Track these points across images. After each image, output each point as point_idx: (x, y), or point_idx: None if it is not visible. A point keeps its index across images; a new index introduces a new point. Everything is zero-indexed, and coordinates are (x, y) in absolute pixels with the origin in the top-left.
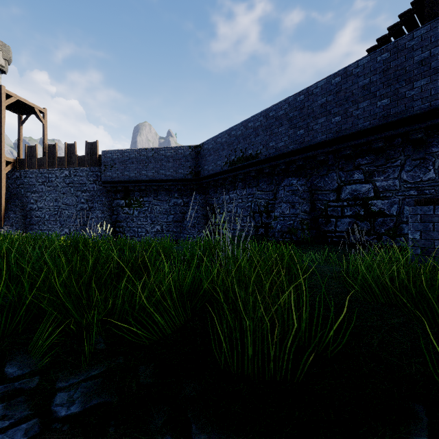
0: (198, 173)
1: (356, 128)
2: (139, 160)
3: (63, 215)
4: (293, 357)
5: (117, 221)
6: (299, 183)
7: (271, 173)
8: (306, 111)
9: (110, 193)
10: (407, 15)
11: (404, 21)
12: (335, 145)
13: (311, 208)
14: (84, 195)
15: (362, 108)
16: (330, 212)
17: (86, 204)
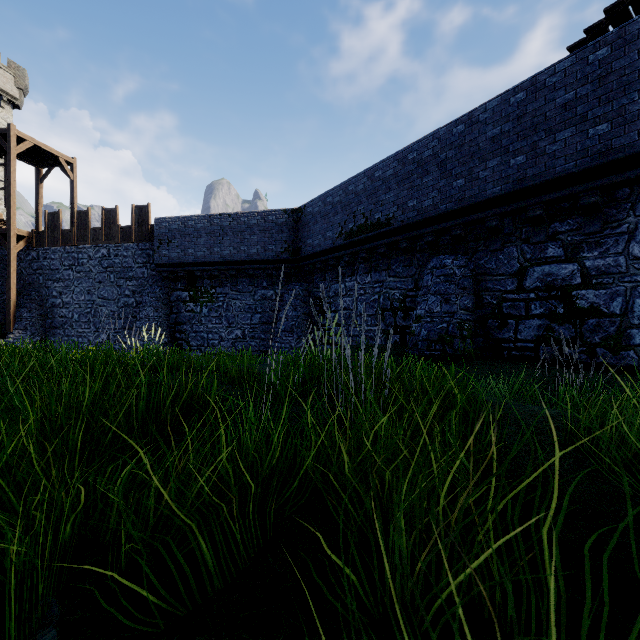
0: (298, 250)
1: (551, 173)
2: (210, 232)
3: (99, 314)
4: None
5: (178, 324)
6: (456, 263)
7: (410, 248)
8: (468, 149)
9: (166, 281)
10: None
11: None
12: (515, 202)
13: (476, 302)
14: (129, 284)
15: (562, 140)
16: (507, 309)
17: (132, 297)
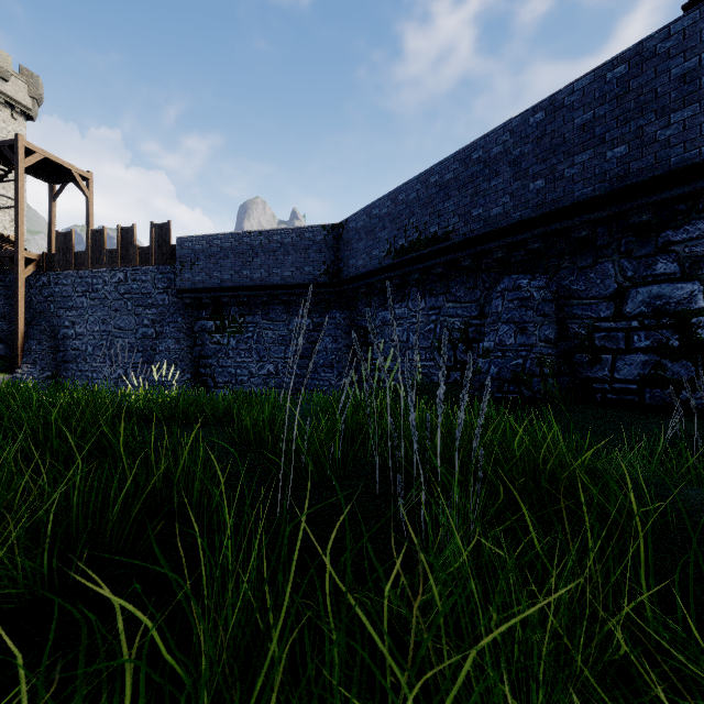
0: (339, 272)
1: (664, 166)
2: (238, 253)
3: (115, 347)
4: None
5: (202, 357)
6: (534, 284)
7: (474, 267)
8: (550, 142)
9: (190, 308)
10: None
11: None
12: (612, 206)
13: (559, 333)
14: (148, 312)
15: (680, 121)
16: (601, 341)
17: (151, 327)
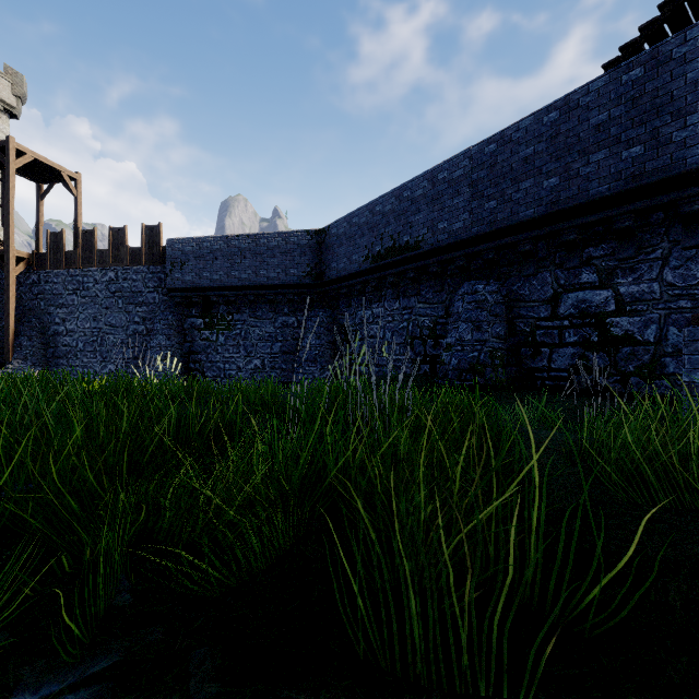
0: (321, 274)
1: (585, 196)
2: (227, 255)
3: (106, 343)
4: (509, 633)
5: (192, 353)
6: (488, 289)
7: (441, 273)
8: (501, 170)
9: (180, 307)
10: (672, 4)
11: (667, 15)
12: (548, 226)
13: (508, 330)
14: (138, 310)
15: (596, 162)
16: (541, 337)
17: (142, 324)
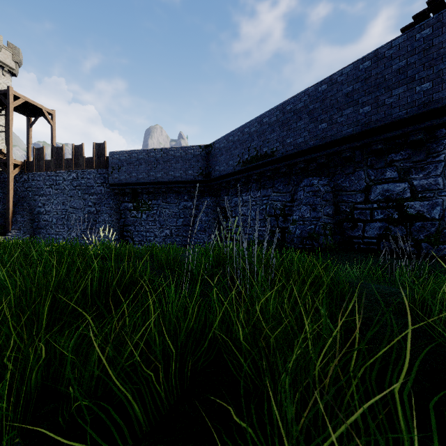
0: (209, 174)
1: (389, 119)
2: (147, 161)
3: (70, 219)
4: None
5: (125, 225)
6: (321, 183)
7: (288, 172)
8: (329, 102)
9: (117, 195)
10: None
11: None
12: (363, 139)
13: (335, 210)
14: (91, 198)
15: (397, 94)
16: (357, 215)
17: (93, 207)
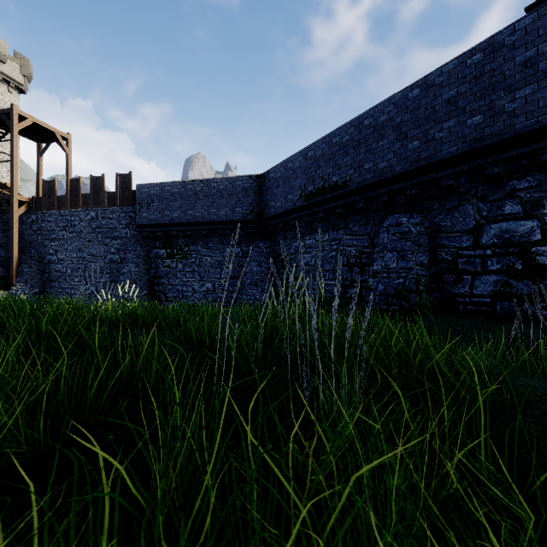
0: (262, 212)
1: (511, 131)
2: (184, 196)
3: (88, 269)
4: None
5: (156, 277)
6: (411, 222)
7: (366, 208)
8: (424, 112)
9: (146, 240)
10: None
11: None
12: (471, 161)
13: (431, 259)
14: (114, 243)
15: (522, 97)
16: (463, 265)
17: (116, 254)
